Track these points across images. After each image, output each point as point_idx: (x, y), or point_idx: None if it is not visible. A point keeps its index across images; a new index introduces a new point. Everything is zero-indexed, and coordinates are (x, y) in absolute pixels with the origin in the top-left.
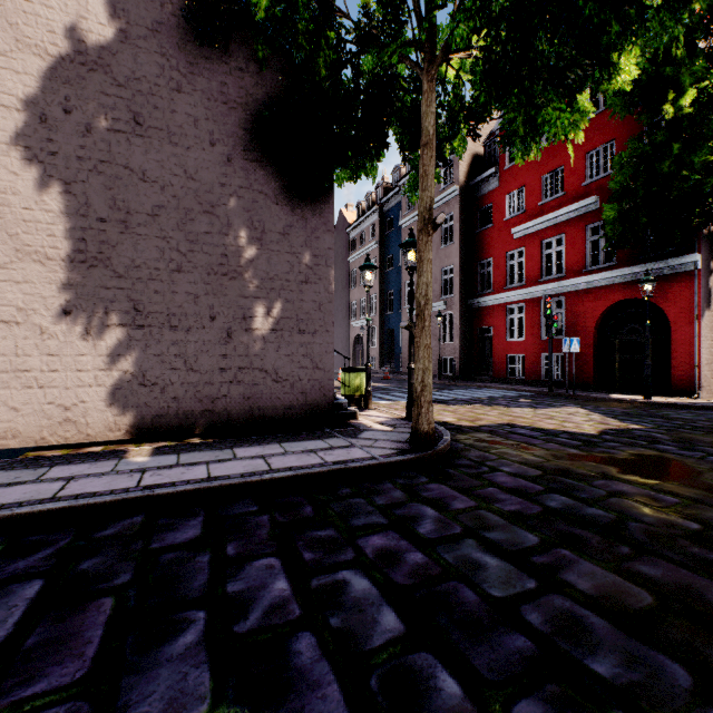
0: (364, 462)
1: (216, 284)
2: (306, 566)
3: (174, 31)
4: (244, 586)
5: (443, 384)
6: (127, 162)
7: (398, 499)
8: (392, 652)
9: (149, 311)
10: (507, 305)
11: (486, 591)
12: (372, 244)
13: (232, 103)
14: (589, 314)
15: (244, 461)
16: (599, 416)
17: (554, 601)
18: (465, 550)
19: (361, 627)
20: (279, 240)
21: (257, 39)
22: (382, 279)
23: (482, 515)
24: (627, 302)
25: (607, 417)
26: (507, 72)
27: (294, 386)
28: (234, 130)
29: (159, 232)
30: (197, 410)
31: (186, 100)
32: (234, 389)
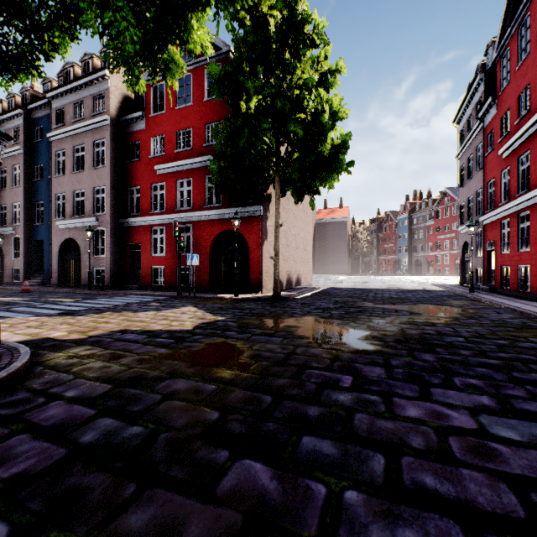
0: None
1: None
2: None
3: None
4: None
5: (91, 294)
6: None
7: None
8: None
9: None
10: (152, 227)
11: None
12: (15, 149)
13: None
14: (207, 238)
15: None
16: (203, 312)
17: None
18: None
19: None
20: None
21: None
22: (29, 187)
23: None
24: (234, 233)
25: (207, 312)
26: None
27: None
28: None
29: None
30: None
31: None
32: None
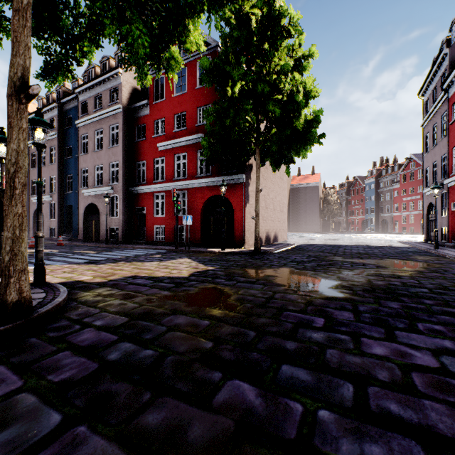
0: None
1: None
2: None
3: None
4: None
5: (108, 247)
6: None
7: None
8: None
9: None
10: (155, 193)
11: None
12: (52, 134)
13: None
14: (199, 202)
15: None
16: (196, 263)
17: None
18: None
19: None
20: None
21: None
22: (62, 164)
23: (16, 401)
24: (221, 198)
25: (200, 263)
26: None
27: None
28: None
29: None
30: None
31: None
32: None
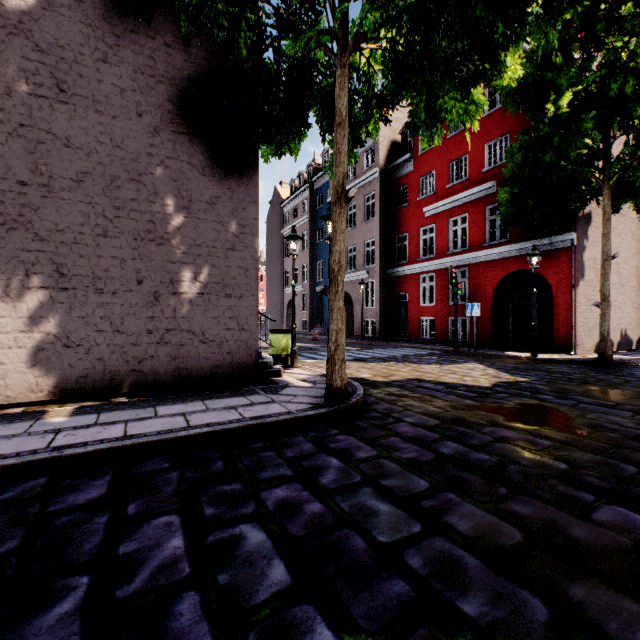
0: (280, 417)
1: (143, 249)
2: (206, 522)
3: (99, 3)
4: (137, 546)
5: (365, 344)
6: (50, 127)
7: (307, 451)
8: (275, 606)
9: (74, 274)
10: (420, 275)
11: (374, 537)
12: (304, 218)
13: (159, 76)
14: (488, 283)
15: (164, 419)
16: (494, 370)
17: (435, 543)
18: (361, 498)
19: (248, 582)
20: (206, 209)
21: (180, 16)
22: (313, 250)
23: (382, 463)
24: (520, 273)
25: (500, 371)
26: (410, 63)
27: (221, 346)
28: (161, 103)
29: (84, 197)
30: (124, 370)
31: (112, 71)
32: (161, 350)
